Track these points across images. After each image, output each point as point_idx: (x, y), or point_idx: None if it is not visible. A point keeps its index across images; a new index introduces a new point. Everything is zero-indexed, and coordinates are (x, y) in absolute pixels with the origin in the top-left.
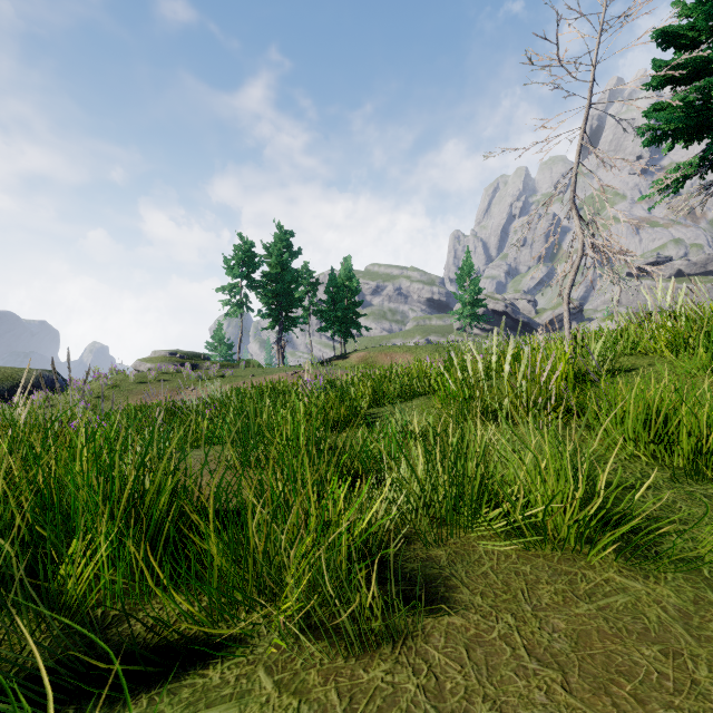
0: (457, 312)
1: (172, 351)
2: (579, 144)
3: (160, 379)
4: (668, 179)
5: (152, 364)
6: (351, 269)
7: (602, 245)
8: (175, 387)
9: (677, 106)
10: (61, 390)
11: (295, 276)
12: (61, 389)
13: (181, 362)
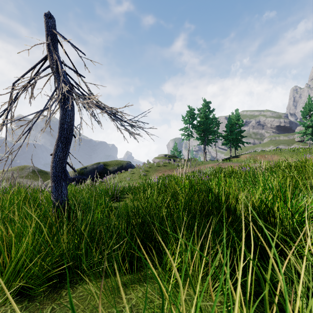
0: (301, 132)
1: (165, 154)
2: None
3: (164, 165)
4: None
5: (159, 159)
6: (238, 115)
7: None
8: (170, 168)
9: None
10: (132, 168)
11: (212, 121)
12: (132, 168)
13: (169, 159)
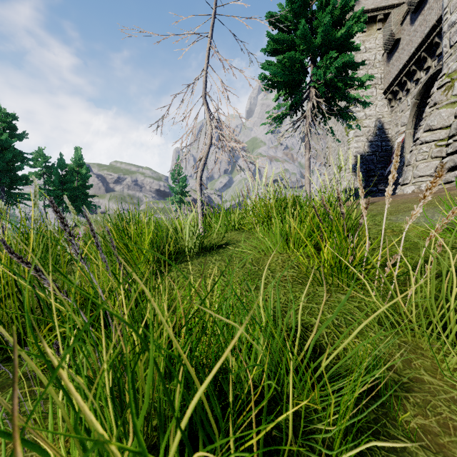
0: (171, 199)
1: None
2: (208, 47)
3: None
4: (275, 115)
5: None
6: (81, 157)
7: (223, 136)
8: None
9: (279, 65)
10: None
11: (19, 156)
12: None
13: None
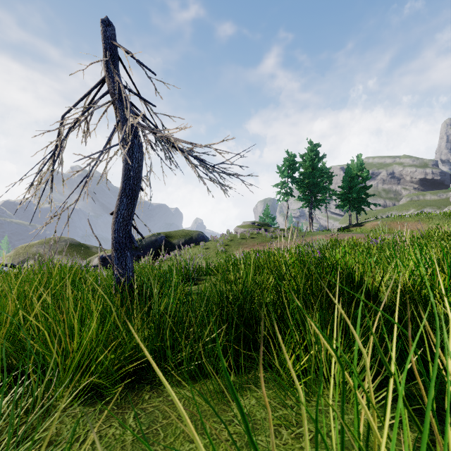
0: None
1: (252, 222)
2: None
3: (251, 237)
4: None
5: (244, 229)
6: (362, 163)
7: None
8: (260, 241)
9: None
10: (206, 241)
11: (321, 173)
12: (206, 240)
13: (258, 228)
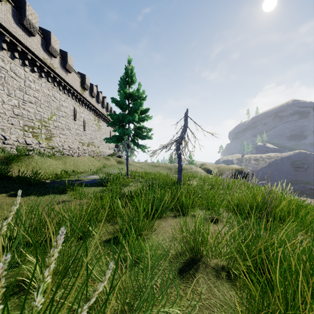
0: None
1: None
2: None
3: None
4: None
5: None
6: None
7: None
8: None
9: None
10: None
11: None
12: None
13: None
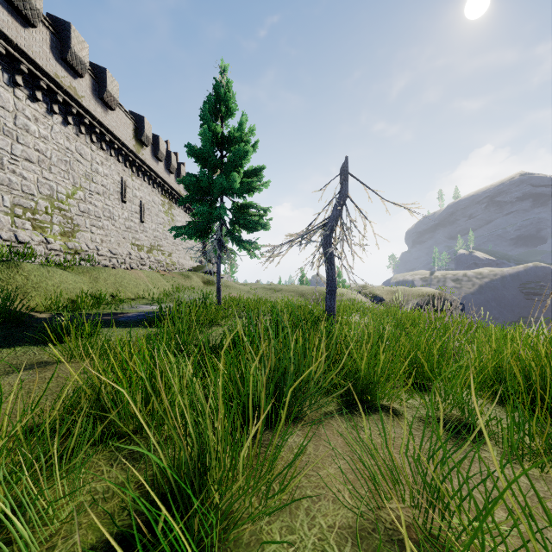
0: None
1: None
2: None
3: None
4: None
5: None
6: None
7: None
8: None
9: None
10: None
11: None
12: None
13: None
